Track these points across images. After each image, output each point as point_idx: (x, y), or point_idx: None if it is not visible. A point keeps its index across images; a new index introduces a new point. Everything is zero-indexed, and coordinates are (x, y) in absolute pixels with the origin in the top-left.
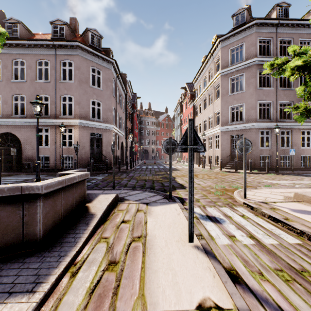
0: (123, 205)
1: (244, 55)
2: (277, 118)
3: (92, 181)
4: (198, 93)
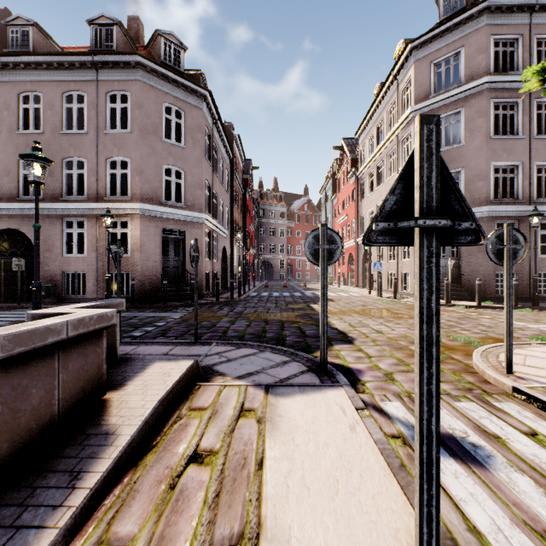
0: (207, 392)
1: (462, 72)
2: (532, 196)
3: (158, 324)
4: (366, 155)
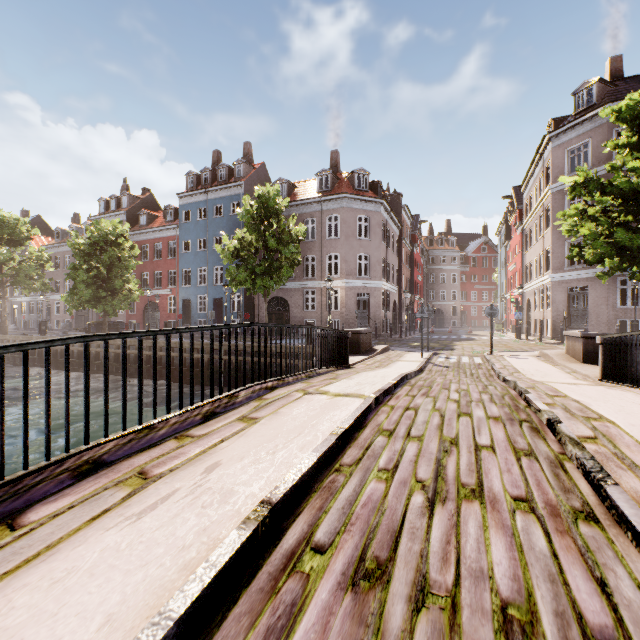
0: (393, 351)
1: (589, 158)
2: None
3: None
4: (528, 210)
